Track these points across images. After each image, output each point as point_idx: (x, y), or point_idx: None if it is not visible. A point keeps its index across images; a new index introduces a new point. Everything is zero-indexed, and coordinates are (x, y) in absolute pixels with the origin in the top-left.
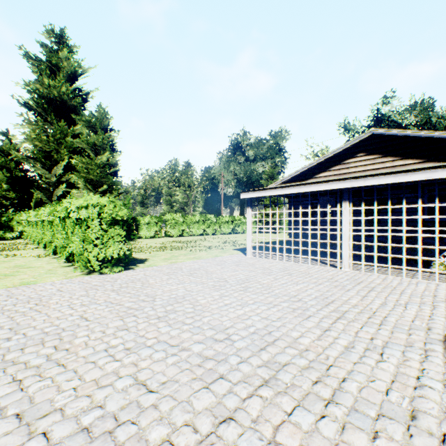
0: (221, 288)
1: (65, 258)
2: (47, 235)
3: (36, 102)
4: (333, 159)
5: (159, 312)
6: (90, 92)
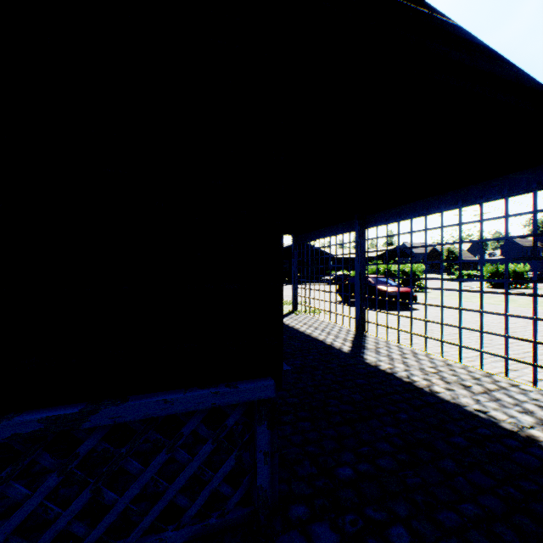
0: None
1: None
2: None
3: None
4: None
5: None
6: None
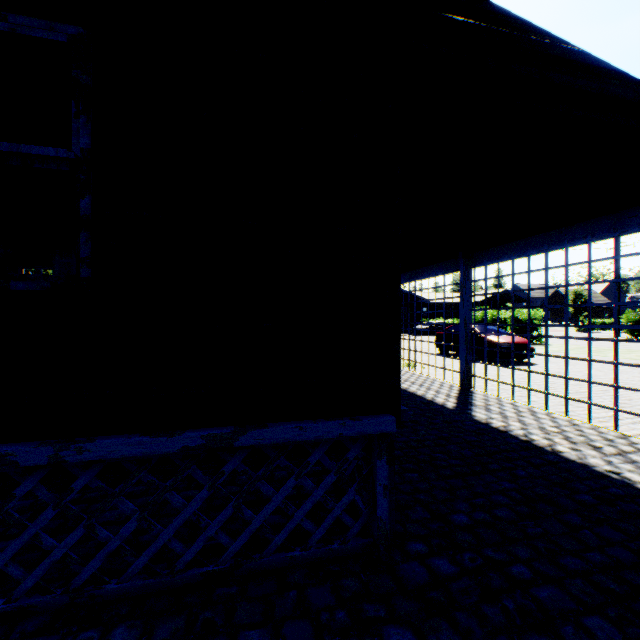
0: None
1: None
2: None
3: None
4: None
5: None
6: None
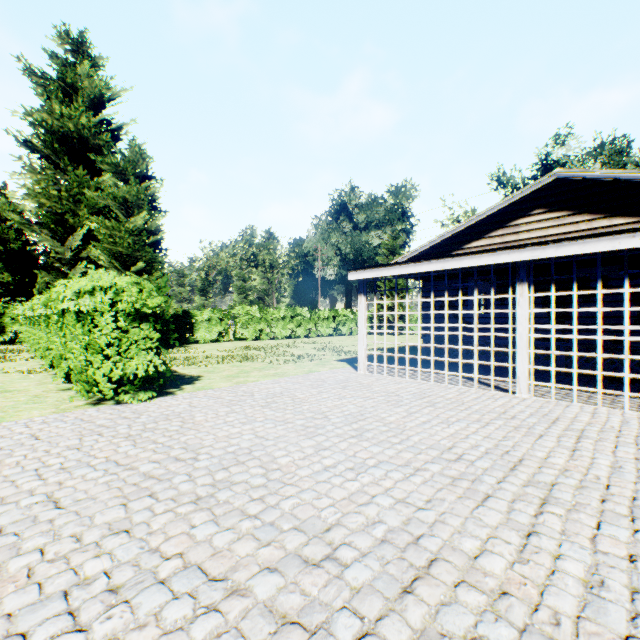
0: (317, 433)
1: (62, 376)
2: (44, 338)
3: (43, 139)
4: (493, 219)
5: (199, 486)
6: (124, 125)
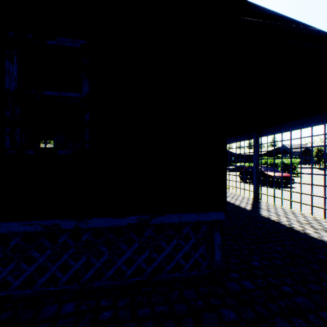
0: None
1: None
2: None
3: None
4: None
5: None
6: None
